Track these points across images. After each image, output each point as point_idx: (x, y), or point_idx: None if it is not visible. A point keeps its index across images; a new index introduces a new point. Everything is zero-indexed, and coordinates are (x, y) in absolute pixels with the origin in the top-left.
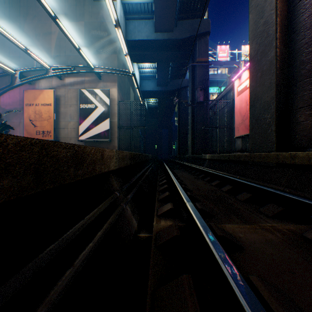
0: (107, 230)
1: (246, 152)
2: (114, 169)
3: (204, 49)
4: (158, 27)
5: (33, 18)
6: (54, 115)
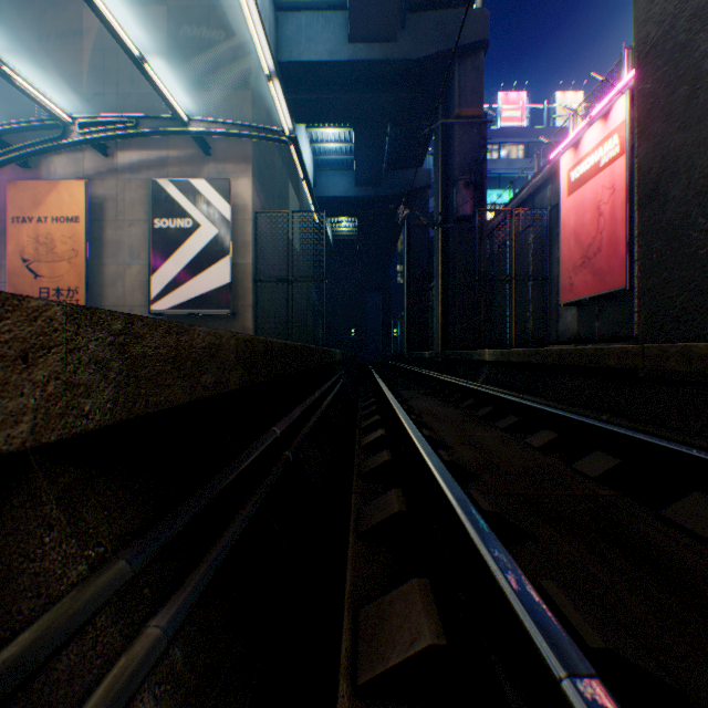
0: None
1: (594, 344)
2: (44, 440)
3: (475, 86)
4: (357, 27)
5: None
6: (87, 246)
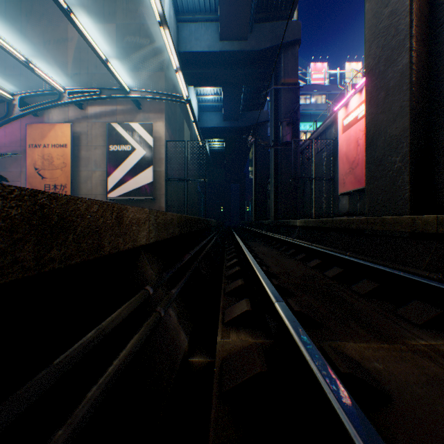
0: (117, 377)
1: (357, 216)
2: (147, 243)
3: (293, 65)
4: (224, 32)
5: (40, 18)
6: (72, 161)
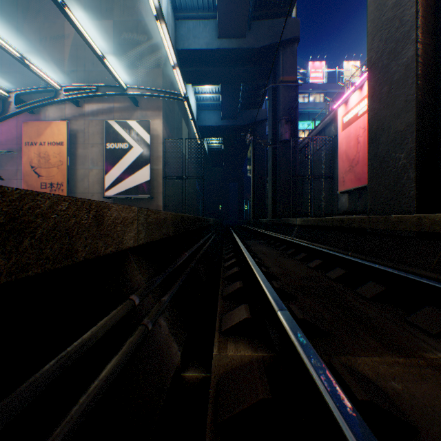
0: (81, 422)
1: (356, 215)
2: (135, 245)
3: (292, 63)
4: (223, 29)
5: (37, 15)
6: (68, 159)
